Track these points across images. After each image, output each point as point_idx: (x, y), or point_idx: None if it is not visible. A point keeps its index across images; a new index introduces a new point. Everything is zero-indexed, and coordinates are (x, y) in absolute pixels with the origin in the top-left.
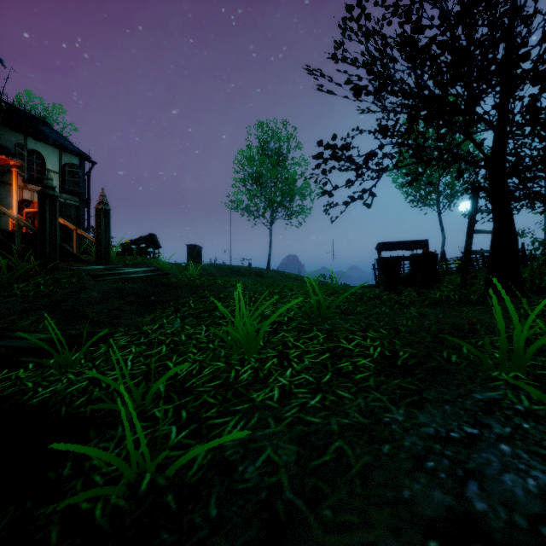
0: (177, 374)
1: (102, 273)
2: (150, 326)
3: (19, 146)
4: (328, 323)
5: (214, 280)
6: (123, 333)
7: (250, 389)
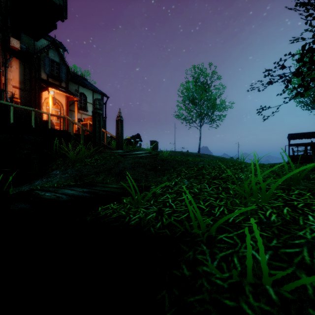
0: (213, 213)
1: (125, 154)
2: (169, 183)
3: (76, 91)
4: (300, 185)
5: (186, 158)
6: (155, 186)
7: (289, 228)
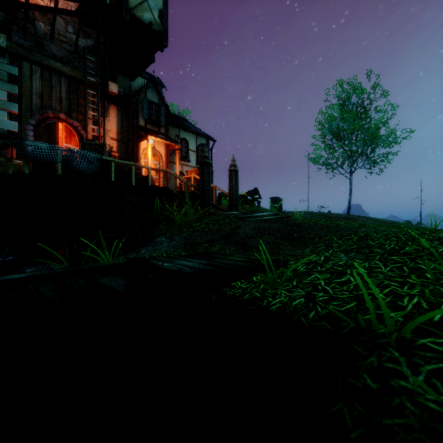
0: (399, 305)
1: (243, 216)
2: (316, 257)
3: (176, 137)
4: None
5: (334, 221)
6: (294, 261)
7: None
